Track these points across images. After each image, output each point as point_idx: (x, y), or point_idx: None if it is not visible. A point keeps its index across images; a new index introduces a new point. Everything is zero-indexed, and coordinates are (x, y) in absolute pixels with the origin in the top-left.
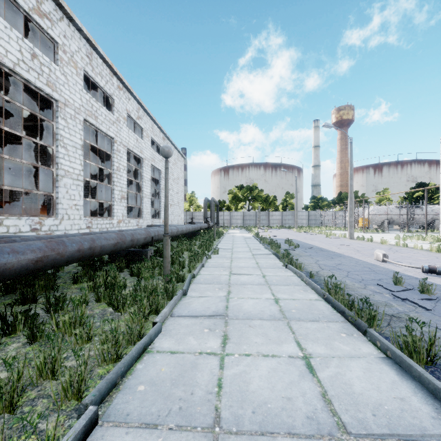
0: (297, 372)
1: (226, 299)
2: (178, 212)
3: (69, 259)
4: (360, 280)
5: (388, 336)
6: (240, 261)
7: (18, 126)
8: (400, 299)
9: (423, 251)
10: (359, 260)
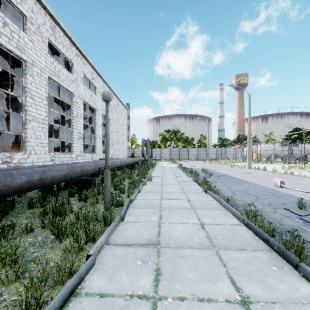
0: None
1: (158, 224)
2: (122, 149)
3: (17, 190)
4: (268, 204)
5: None
6: (168, 187)
7: (4, 85)
8: None
9: (307, 178)
10: (261, 186)
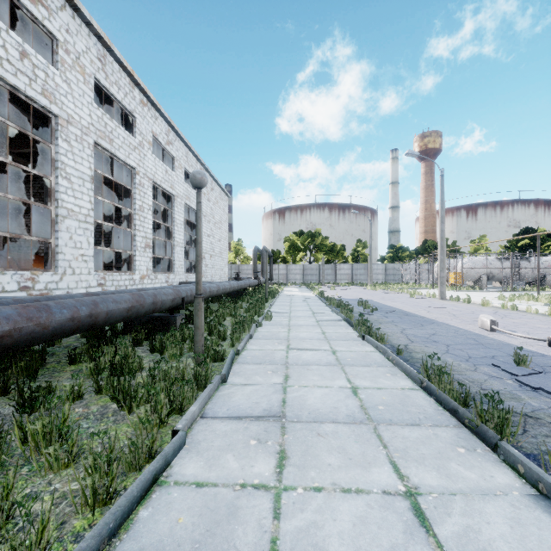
0: (400, 525)
1: (282, 388)
2: (220, 265)
3: (56, 332)
4: (466, 357)
5: (530, 452)
6: (300, 330)
7: (13, 154)
8: (530, 387)
9: (539, 315)
10: (459, 329)
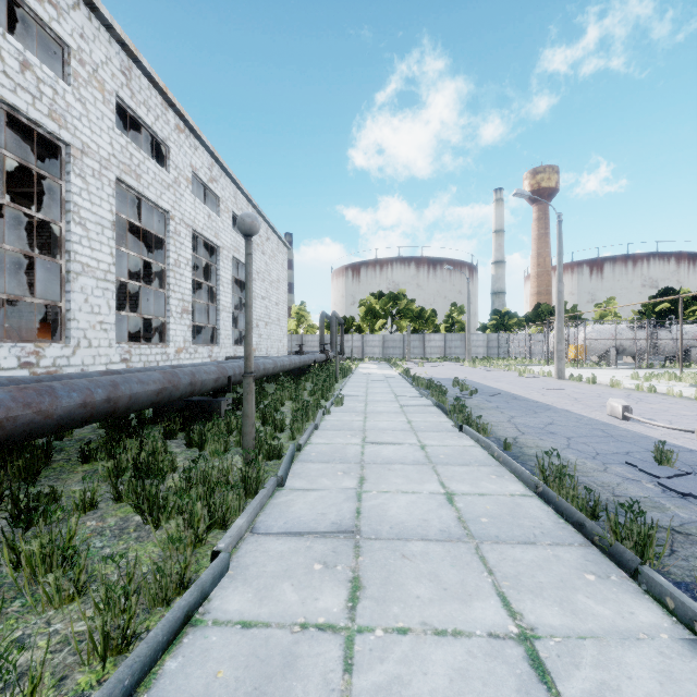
0: (512, 680)
1: (356, 495)
2: (278, 335)
3: (63, 421)
4: (592, 454)
5: (681, 580)
6: (379, 418)
7: (15, 194)
8: (676, 493)
9: (684, 399)
10: (582, 417)
